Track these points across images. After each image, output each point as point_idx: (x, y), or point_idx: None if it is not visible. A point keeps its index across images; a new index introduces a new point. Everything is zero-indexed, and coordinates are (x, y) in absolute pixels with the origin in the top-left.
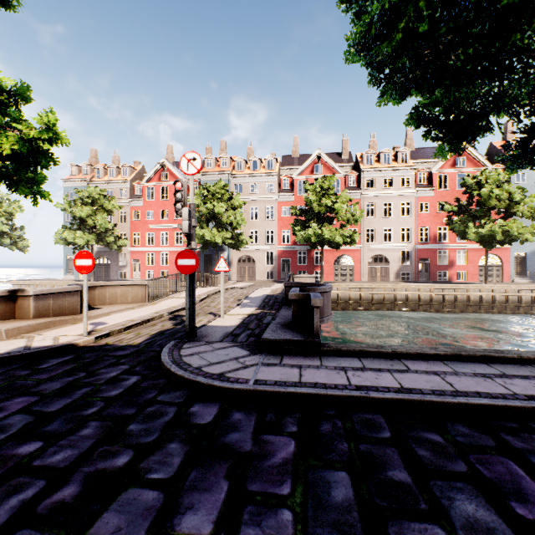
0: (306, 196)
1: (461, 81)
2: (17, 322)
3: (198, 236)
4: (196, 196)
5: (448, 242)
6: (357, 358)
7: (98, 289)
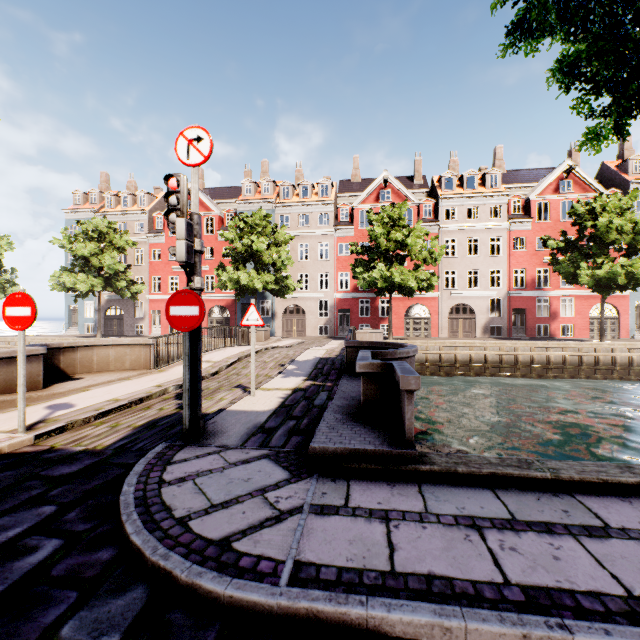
0: (370, 229)
1: None
2: None
3: (232, 280)
4: (230, 229)
5: (550, 287)
6: (489, 490)
7: (80, 351)
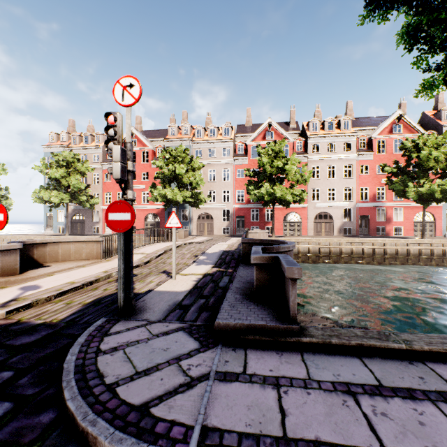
0: (259, 159)
1: None
2: None
3: (161, 195)
4: (160, 159)
5: (386, 200)
6: (358, 358)
7: (49, 246)
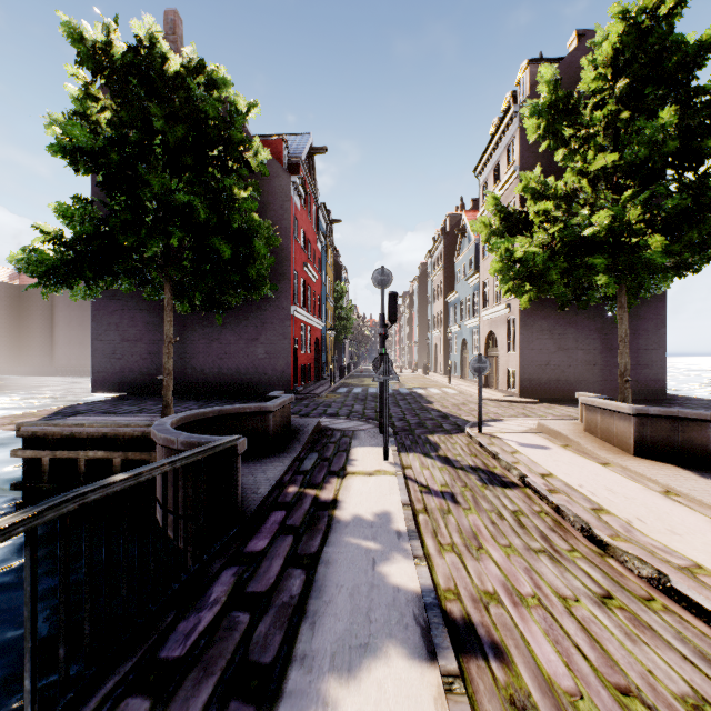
0: None
1: (221, 277)
2: (571, 427)
3: None
4: None
5: None
6: None
7: None
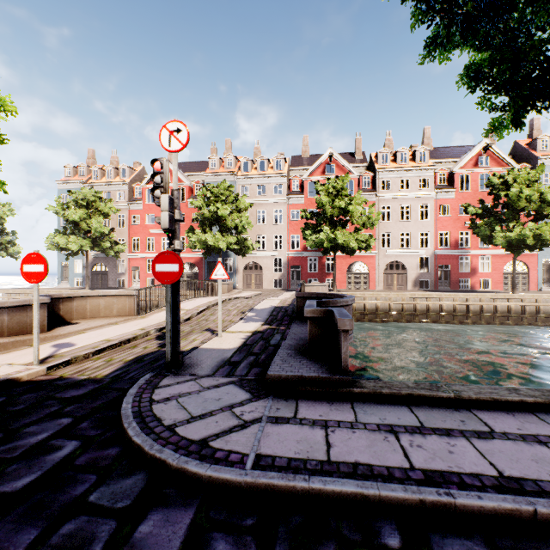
0: (317, 198)
1: None
2: None
3: (200, 241)
4: (199, 198)
5: (470, 247)
6: (406, 406)
7: (76, 300)
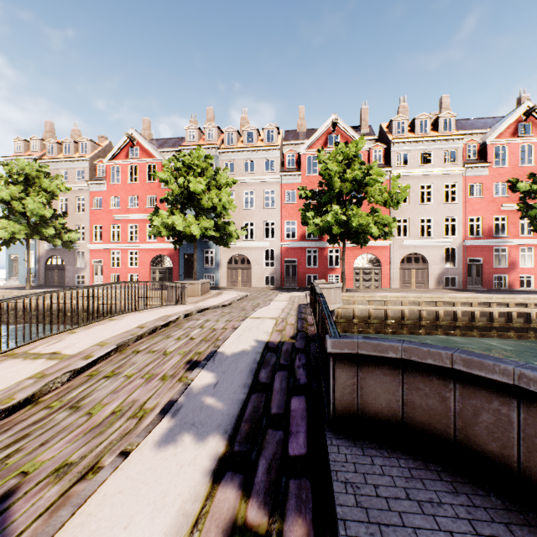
0: (323, 166)
1: None
2: None
3: (166, 226)
4: (165, 169)
5: (508, 236)
6: None
7: None
